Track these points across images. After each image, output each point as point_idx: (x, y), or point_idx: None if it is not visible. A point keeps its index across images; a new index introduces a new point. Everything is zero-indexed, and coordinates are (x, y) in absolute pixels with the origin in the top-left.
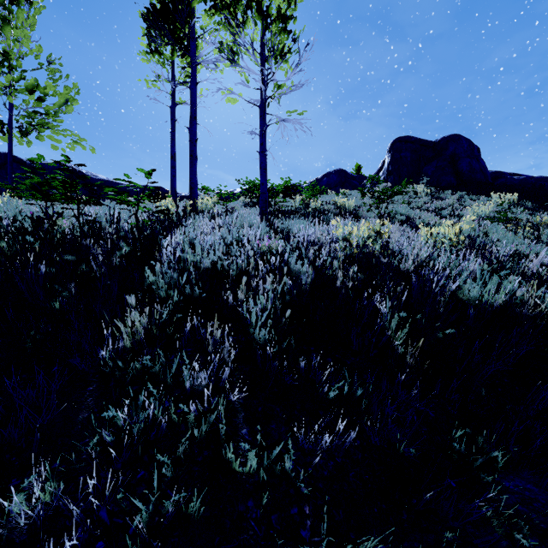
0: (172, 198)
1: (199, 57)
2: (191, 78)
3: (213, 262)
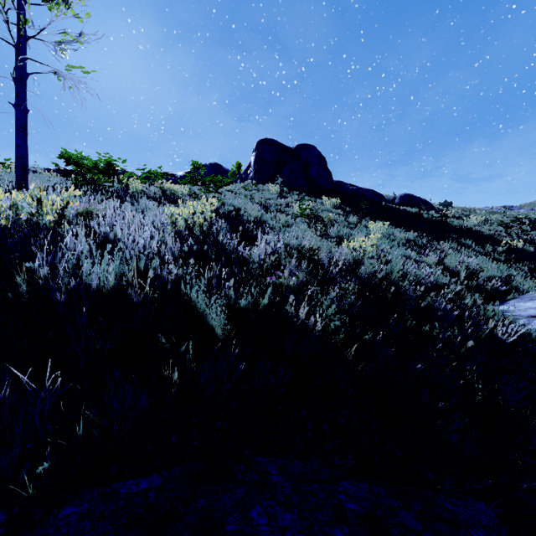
0: None
1: None
2: None
3: None
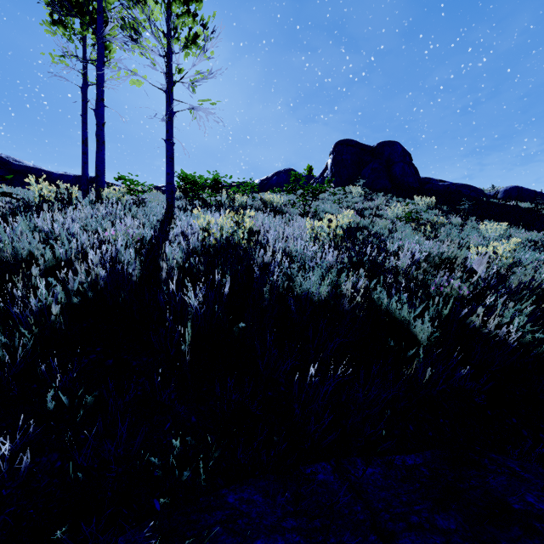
0: (83, 186)
1: (105, 34)
2: (97, 55)
3: (33, 251)
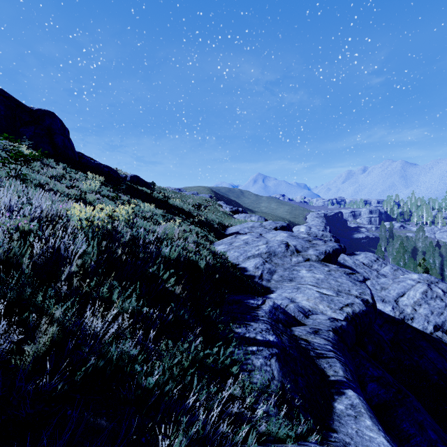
0: None
1: None
2: None
3: None
